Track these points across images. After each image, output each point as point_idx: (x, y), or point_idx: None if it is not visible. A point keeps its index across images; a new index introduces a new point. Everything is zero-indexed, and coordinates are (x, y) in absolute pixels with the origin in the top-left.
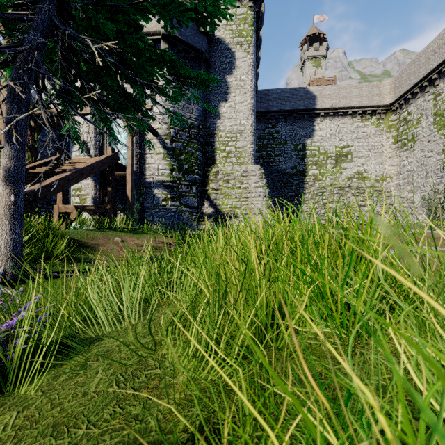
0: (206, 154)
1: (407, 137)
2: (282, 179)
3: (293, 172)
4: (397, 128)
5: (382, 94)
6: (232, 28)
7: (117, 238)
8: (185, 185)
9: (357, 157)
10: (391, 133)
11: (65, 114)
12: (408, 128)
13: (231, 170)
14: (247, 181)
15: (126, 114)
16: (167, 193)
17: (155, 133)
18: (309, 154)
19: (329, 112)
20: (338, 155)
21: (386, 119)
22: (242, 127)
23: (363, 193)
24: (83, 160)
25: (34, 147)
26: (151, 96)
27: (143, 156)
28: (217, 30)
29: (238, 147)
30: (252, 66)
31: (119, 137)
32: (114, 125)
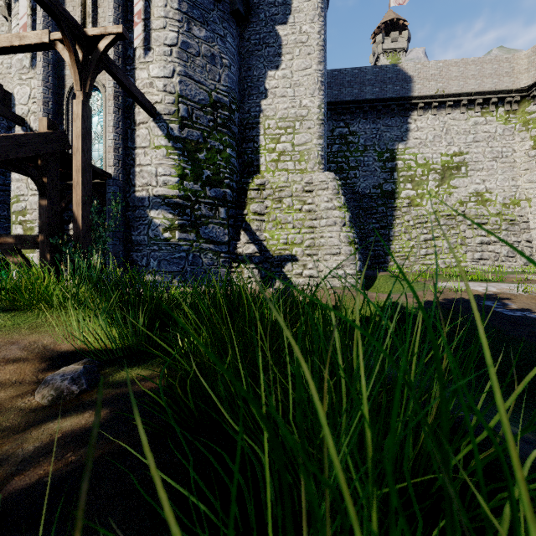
0: (243, 157)
1: None
2: (360, 203)
3: (377, 193)
4: None
5: (515, 72)
6: None
7: None
8: (207, 205)
9: (475, 170)
10: (528, 132)
11: None
12: None
13: (285, 182)
14: (312, 200)
15: None
16: (174, 218)
17: (149, 109)
18: (401, 166)
19: (432, 101)
20: (445, 167)
21: (520, 111)
22: (303, 111)
23: (485, 224)
24: None
25: None
26: (145, 45)
27: (131, 152)
28: None
29: (296, 143)
30: (321, 9)
31: None
32: None
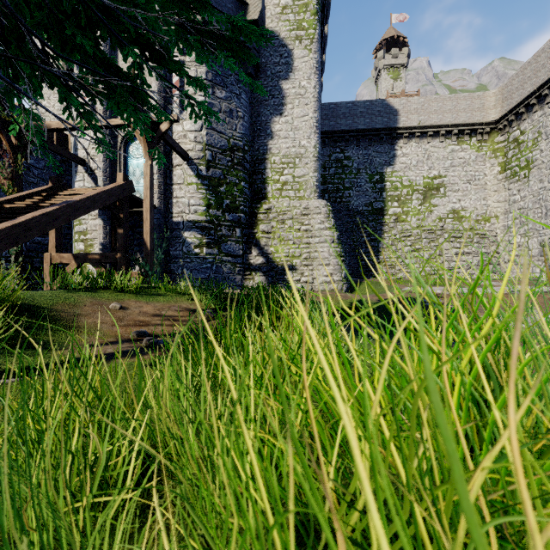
0: (254, 186)
1: (519, 163)
2: (354, 219)
3: (368, 210)
4: (505, 153)
5: (485, 108)
6: (289, 17)
7: (114, 304)
8: (226, 227)
9: (452, 191)
10: (496, 159)
11: (8, 98)
12: (520, 152)
13: (287, 207)
14: (308, 222)
15: (114, 100)
16: (202, 237)
17: (185, 156)
18: (389, 187)
19: (415, 132)
20: (427, 188)
21: (490, 140)
22: (302, 150)
23: (460, 238)
24: (82, 191)
25: (17, 174)
26: (180, 106)
27: (169, 188)
28: (269, 21)
29: (296, 175)
30: (316, 68)
31: (137, 162)
32: (130, 146)
